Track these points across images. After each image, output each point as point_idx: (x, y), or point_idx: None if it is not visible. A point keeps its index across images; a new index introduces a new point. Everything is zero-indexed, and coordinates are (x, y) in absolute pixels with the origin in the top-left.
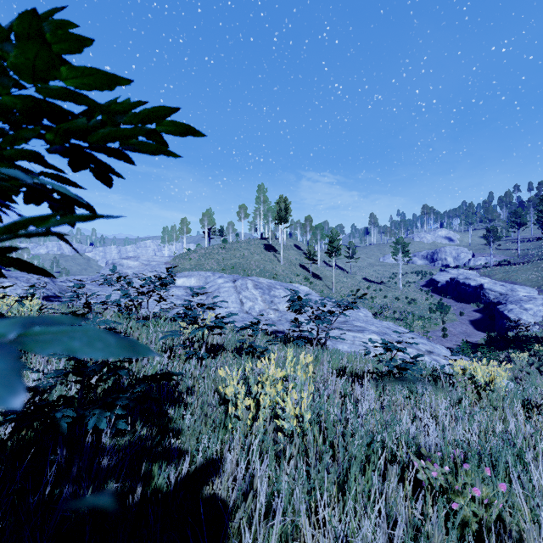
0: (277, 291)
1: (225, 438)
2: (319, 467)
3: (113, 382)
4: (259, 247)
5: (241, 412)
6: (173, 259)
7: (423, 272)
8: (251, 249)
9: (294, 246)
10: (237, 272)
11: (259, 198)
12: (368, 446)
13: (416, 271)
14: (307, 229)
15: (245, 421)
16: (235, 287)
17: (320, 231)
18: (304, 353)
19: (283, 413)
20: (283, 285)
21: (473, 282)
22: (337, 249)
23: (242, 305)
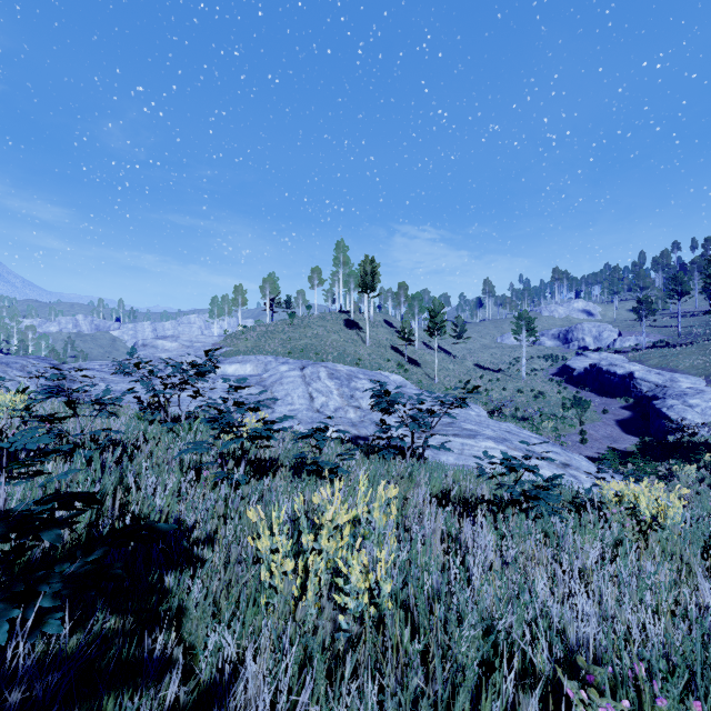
0: (359, 382)
1: (255, 622)
2: (400, 695)
3: (89, 526)
4: (337, 323)
5: (280, 582)
6: (224, 339)
7: (554, 357)
8: (327, 325)
9: (384, 322)
10: (307, 357)
11: (337, 259)
12: (484, 635)
13: (544, 356)
14: (401, 300)
15: (287, 596)
16: (303, 376)
17: (418, 302)
18: (384, 482)
19: (348, 584)
20: (368, 374)
21: (619, 369)
22: (440, 326)
23: (311, 401)
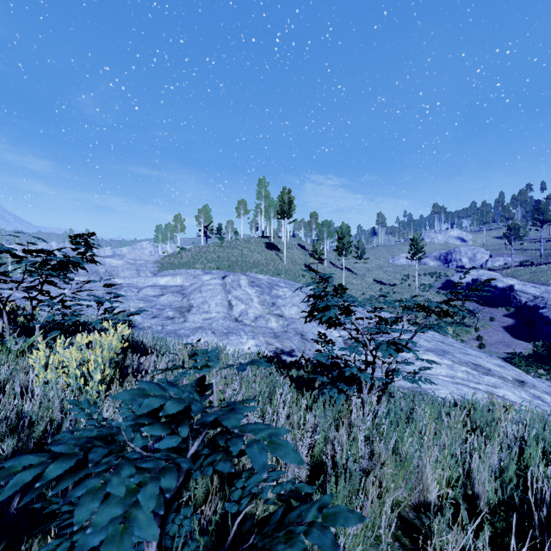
0: (280, 290)
1: None
2: None
3: None
4: (259, 245)
5: None
6: (163, 257)
7: (437, 274)
8: (251, 247)
9: (298, 245)
10: (233, 272)
11: (260, 193)
12: None
13: (429, 273)
14: (312, 226)
15: None
16: (224, 284)
17: (327, 228)
18: None
19: None
20: (289, 283)
21: (499, 283)
22: (347, 247)
23: (230, 309)
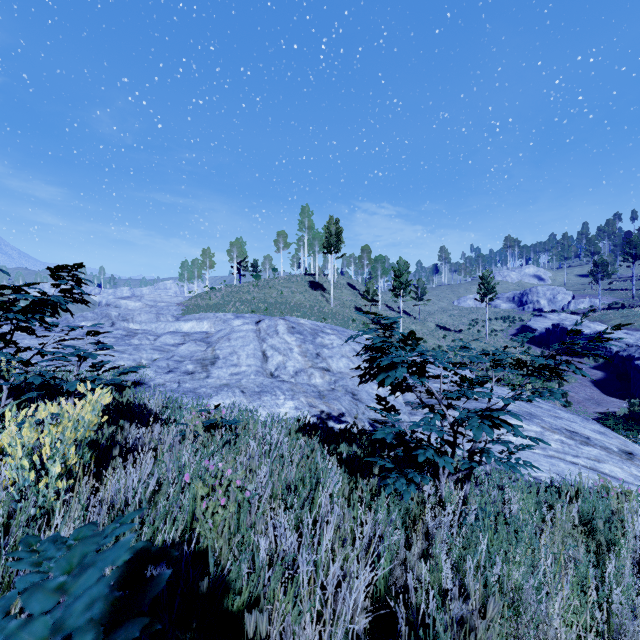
0: (326, 337)
1: None
2: None
3: None
4: (302, 284)
5: None
6: (188, 299)
7: (511, 318)
8: (292, 286)
9: (348, 285)
10: (271, 315)
11: (302, 224)
12: None
13: (501, 317)
14: (364, 263)
15: None
16: (257, 330)
17: (381, 264)
18: None
19: None
20: (337, 329)
21: (586, 329)
22: (405, 286)
23: (264, 362)
